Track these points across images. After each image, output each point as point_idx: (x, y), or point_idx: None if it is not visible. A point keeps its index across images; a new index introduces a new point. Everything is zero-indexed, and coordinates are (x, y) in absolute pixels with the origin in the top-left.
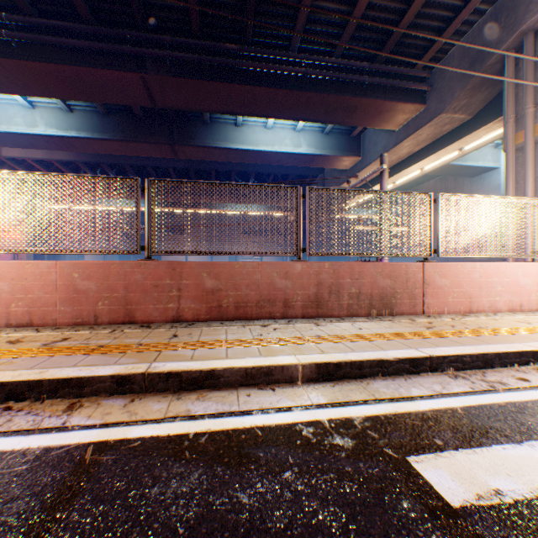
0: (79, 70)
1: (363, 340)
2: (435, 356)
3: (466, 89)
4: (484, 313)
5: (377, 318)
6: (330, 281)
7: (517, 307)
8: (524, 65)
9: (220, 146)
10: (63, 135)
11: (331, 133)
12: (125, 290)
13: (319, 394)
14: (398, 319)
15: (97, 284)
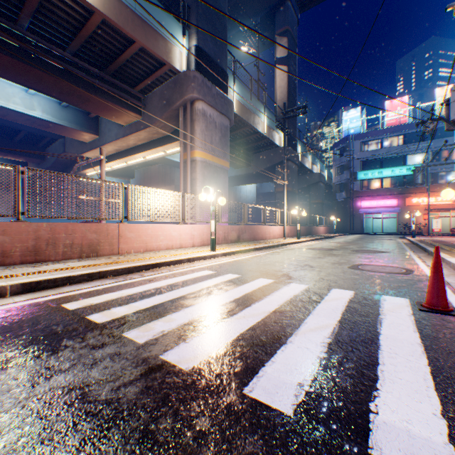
0: None
1: (66, 270)
2: (104, 271)
3: (163, 118)
4: (155, 251)
5: (87, 259)
6: (49, 236)
7: (171, 247)
8: (187, 118)
9: None
10: None
11: (71, 107)
12: None
13: (22, 298)
14: (101, 258)
15: None
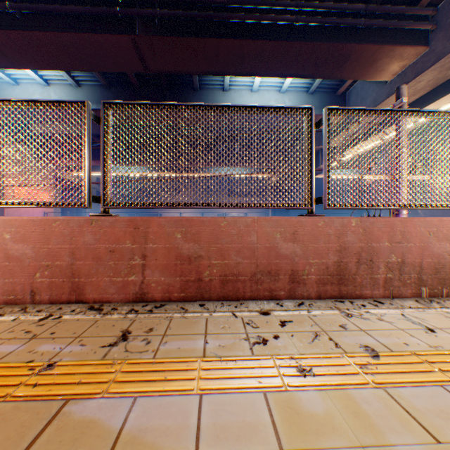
0: (75, 36)
1: None
2: None
3: None
4: None
5: (432, 301)
6: (359, 245)
7: None
8: None
9: None
10: None
11: (316, 92)
12: (71, 256)
13: None
14: None
15: (35, 248)
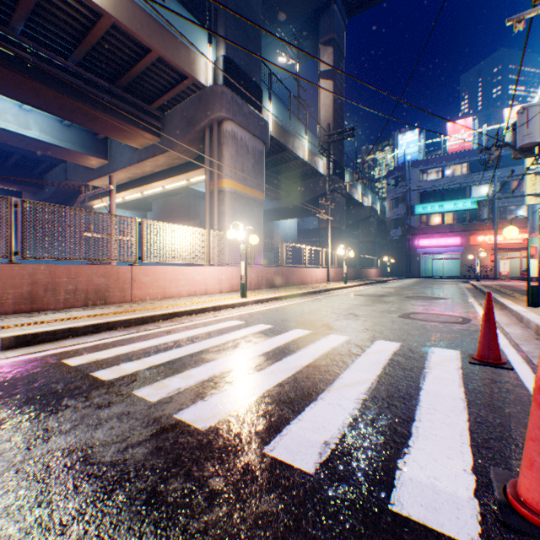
0: None
1: (68, 320)
2: (113, 321)
3: (186, 140)
4: (175, 298)
5: (93, 307)
6: (48, 280)
7: (194, 293)
8: (214, 141)
9: None
10: None
11: (74, 127)
12: None
13: (16, 353)
14: (111, 306)
15: None
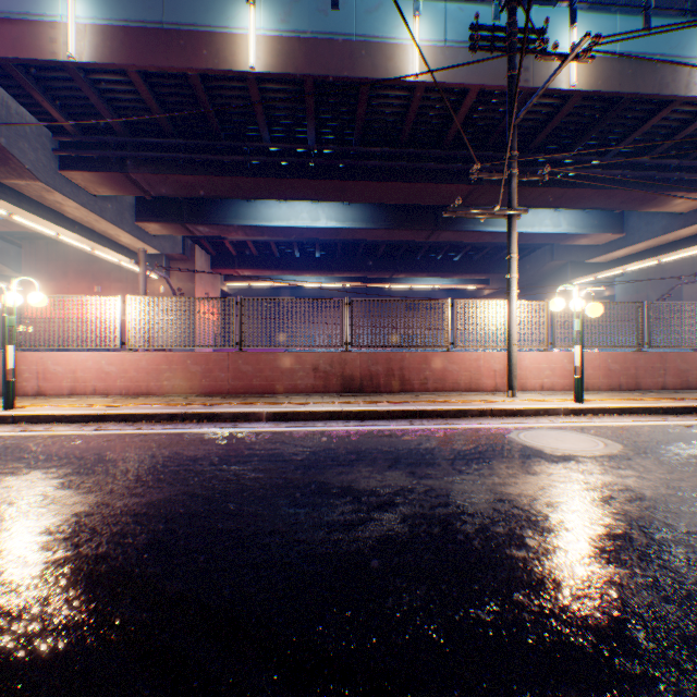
0: (426, 186)
1: None
2: None
3: None
4: None
5: None
6: None
7: None
8: None
9: (481, 230)
10: (340, 227)
11: (591, 210)
12: (633, 370)
13: None
14: None
15: (619, 366)
